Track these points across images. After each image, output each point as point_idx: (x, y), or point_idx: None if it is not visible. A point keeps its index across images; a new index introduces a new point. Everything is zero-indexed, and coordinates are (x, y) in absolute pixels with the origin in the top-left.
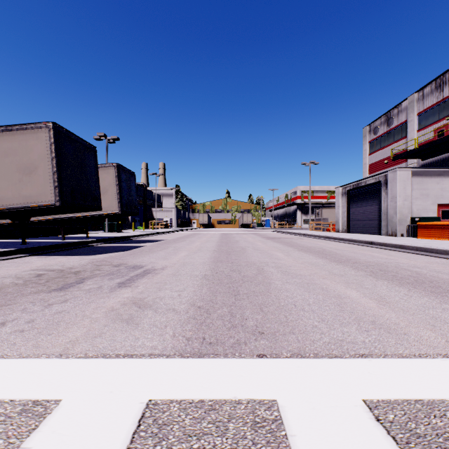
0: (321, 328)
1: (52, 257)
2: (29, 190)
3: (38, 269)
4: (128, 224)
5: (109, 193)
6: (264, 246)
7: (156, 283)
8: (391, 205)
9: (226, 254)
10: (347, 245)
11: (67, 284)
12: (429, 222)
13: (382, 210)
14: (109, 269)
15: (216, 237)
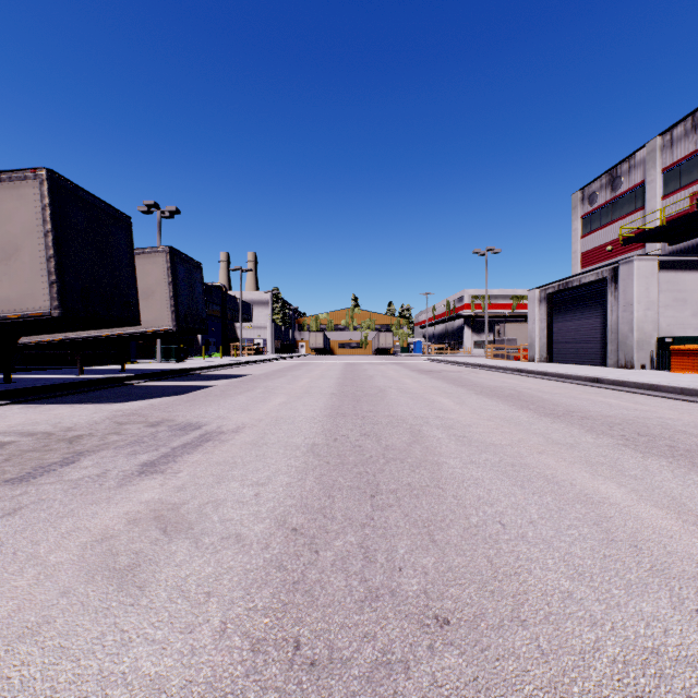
0: (586, 603)
1: (49, 406)
2: (6, 289)
3: (8, 430)
4: (197, 348)
5: (157, 296)
6: (416, 386)
7: (216, 463)
8: (625, 318)
9: (353, 400)
10: (556, 385)
11: (42, 466)
12: (692, 346)
13: (609, 326)
14: (136, 432)
15: (336, 370)
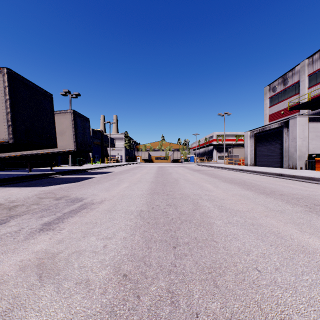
0: None
1: (8, 188)
2: None
3: None
4: (89, 159)
5: (67, 134)
6: (193, 177)
7: (85, 223)
8: (292, 145)
9: (162, 185)
10: (261, 177)
11: None
12: None
13: (284, 149)
14: (47, 203)
15: (154, 169)
